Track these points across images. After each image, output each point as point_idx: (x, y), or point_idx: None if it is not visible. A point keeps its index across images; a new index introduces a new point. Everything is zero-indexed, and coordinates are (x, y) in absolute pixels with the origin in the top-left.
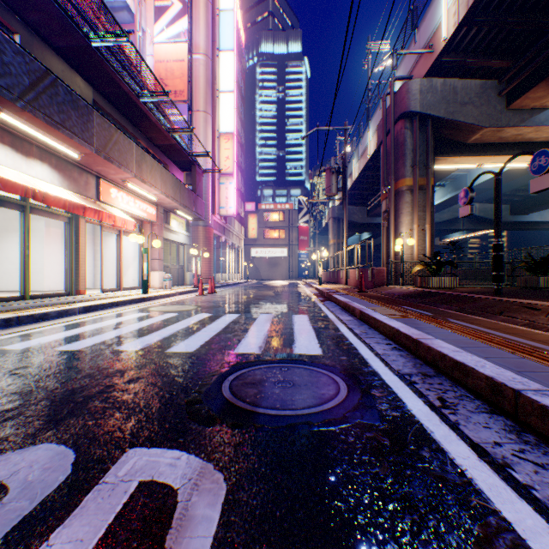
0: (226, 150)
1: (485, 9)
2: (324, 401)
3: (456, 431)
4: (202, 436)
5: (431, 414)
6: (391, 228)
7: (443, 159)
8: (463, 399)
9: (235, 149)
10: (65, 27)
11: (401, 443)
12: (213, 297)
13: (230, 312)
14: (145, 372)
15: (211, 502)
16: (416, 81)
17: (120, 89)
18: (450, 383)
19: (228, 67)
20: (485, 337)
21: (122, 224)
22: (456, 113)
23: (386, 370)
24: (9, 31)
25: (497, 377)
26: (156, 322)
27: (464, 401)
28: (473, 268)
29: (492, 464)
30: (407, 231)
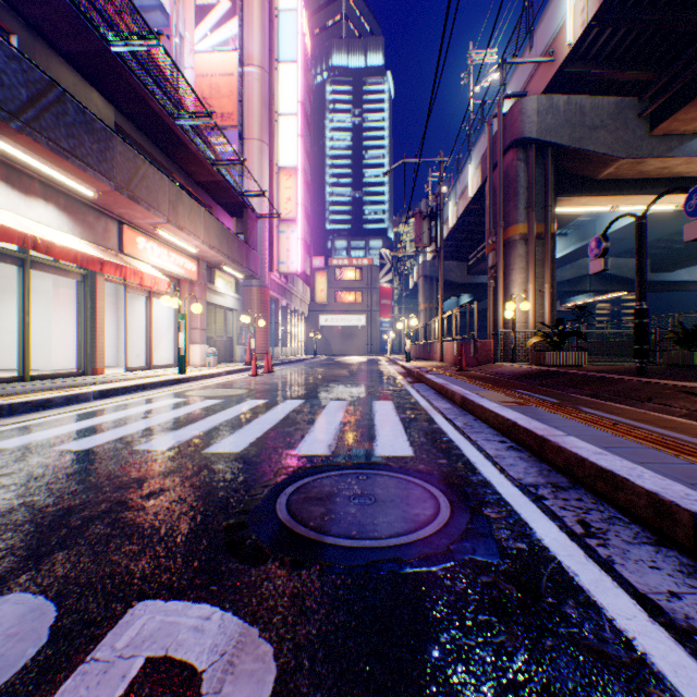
0: (287, 189)
1: (623, 3)
2: (419, 525)
3: (611, 573)
4: (244, 581)
5: (572, 546)
6: (500, 289)
7: (567, 199)
8: (614, 523)
9: (299, 188)
10: (77, 27)
11: (534, 594)
12: (269, 377)
13: (291, 398)
14: (172, 482)
15: (252, 695)
16: (532, 98)
17: (149, 109)
18: (593, 499)
19: (290, 83)
20: (634, 433)
21: (152, 283)
22: (584, 140)
23: (502, 478)
24: (2, 31)
25: (663, 493)
26: (193, 412)
27: (616, 525)
28: (606, 340)
29: (672, 629)
30: (521, 292)
